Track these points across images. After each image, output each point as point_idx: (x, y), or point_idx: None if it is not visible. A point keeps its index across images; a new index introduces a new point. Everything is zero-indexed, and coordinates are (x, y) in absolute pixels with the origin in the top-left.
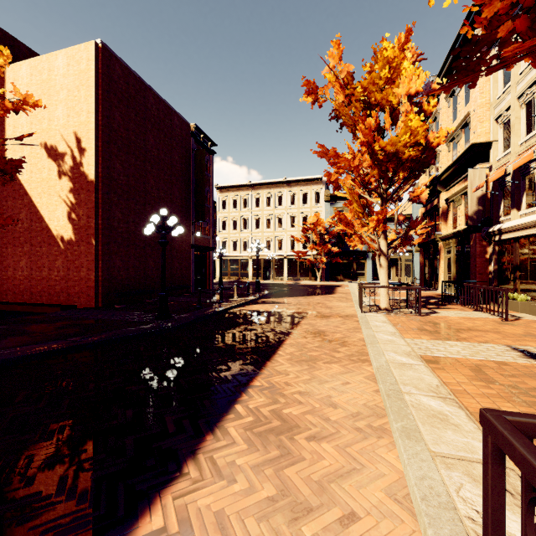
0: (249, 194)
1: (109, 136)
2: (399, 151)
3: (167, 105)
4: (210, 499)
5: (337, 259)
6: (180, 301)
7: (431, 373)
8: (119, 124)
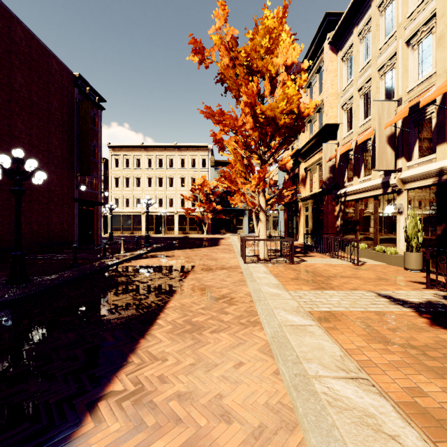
0: (142, 155)
1: None
2: (276, 116)
3: (42, 45)
4: None
5: (221, 215)
6: (56, 258)
7: (328, 336)
8: None
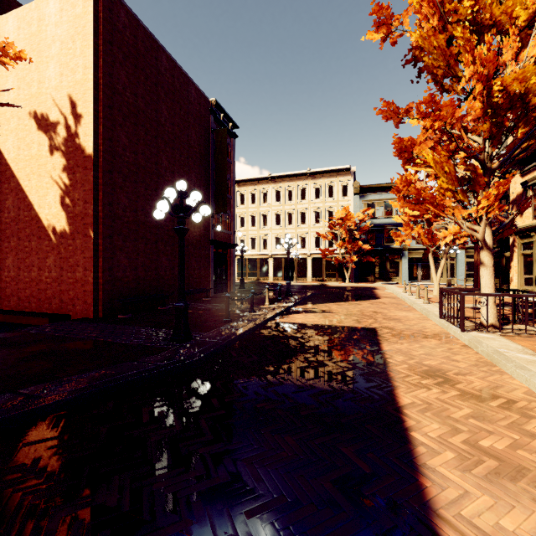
0: (269, 188)
1: (111, 99)
2: (529, 91)
3: (183, 73)
4: None
5: (369, 257)
6: (200, 308)
7: None
8: (124, 86)
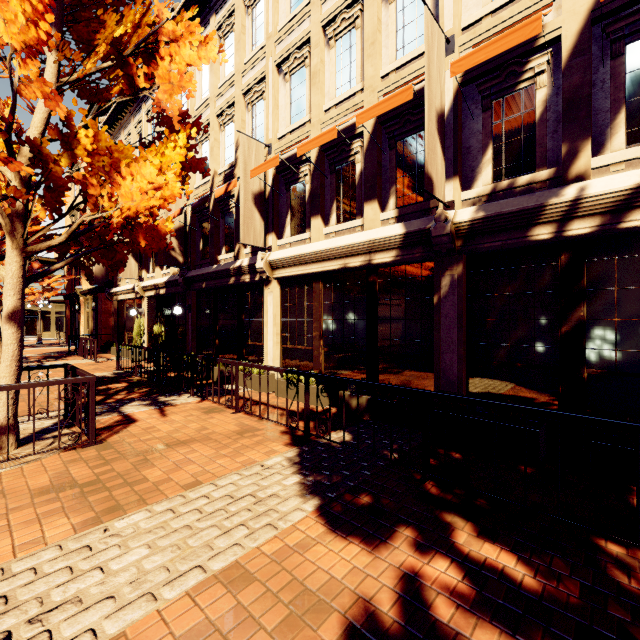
0: None
1: None
2: None
3: None
4: None
5: None
6: None
7: None
8: None
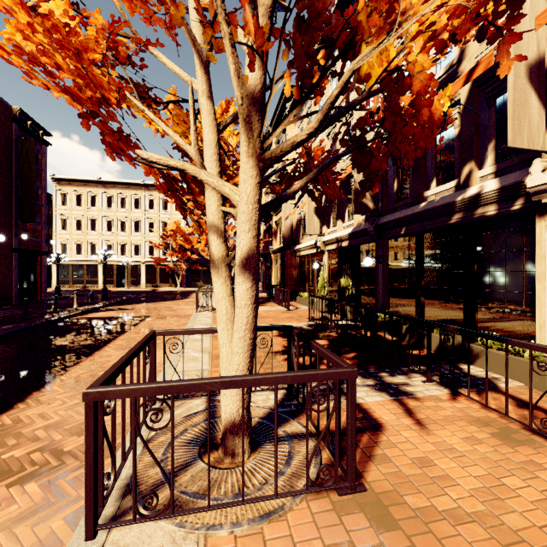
0: (99, 192)
1: None
2: None
3: None
4: (35, 411)
5: (197, 266)
6: None
7: (210, 342)
8: None
